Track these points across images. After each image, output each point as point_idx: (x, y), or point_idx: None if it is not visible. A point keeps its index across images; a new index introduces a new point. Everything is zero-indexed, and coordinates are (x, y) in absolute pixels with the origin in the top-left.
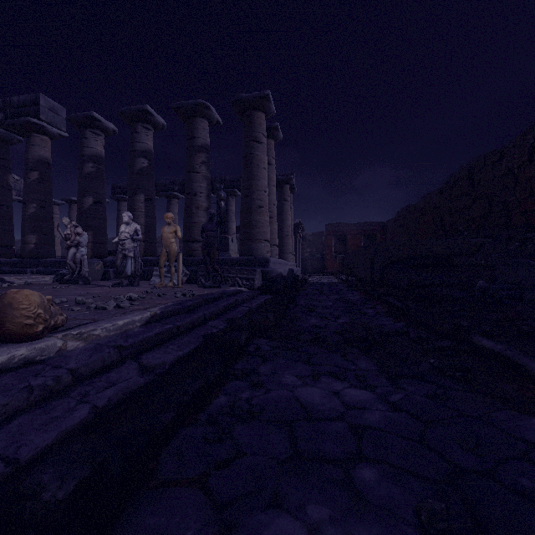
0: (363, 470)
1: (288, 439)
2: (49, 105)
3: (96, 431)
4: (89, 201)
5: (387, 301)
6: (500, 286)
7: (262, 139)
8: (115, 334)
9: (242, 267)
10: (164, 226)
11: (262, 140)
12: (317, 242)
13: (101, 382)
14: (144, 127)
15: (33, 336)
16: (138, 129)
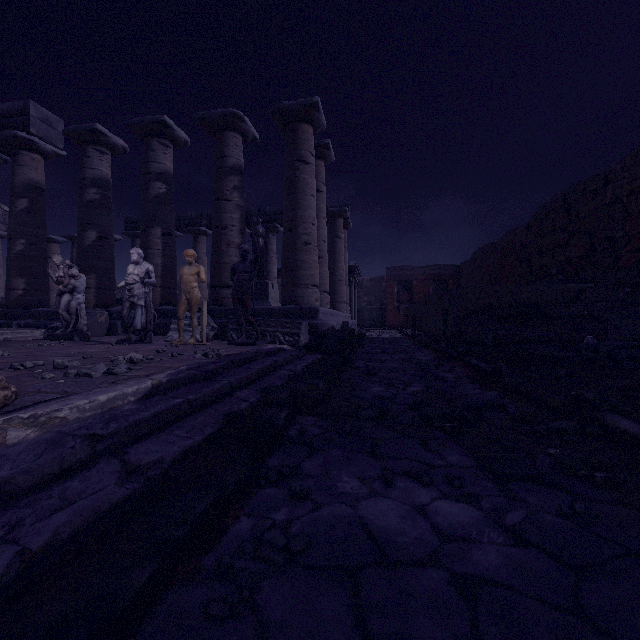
0: None
1: (352, 608)
2: (42, 116)
3: (2, 614)
4: (92, 236)
5: (469, 362)
6: (617, 343)
7: (309, 158)
8: (93, 416)
9: (285, 319)
10: (183, 267)
11: (310, 160)
12: (376, 290)
13: (50, 499)
14: (161, 143)
15: None
16: (153, 145)
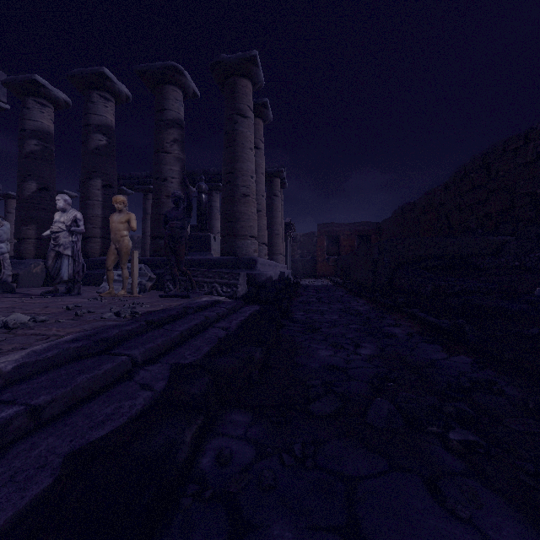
0: None
1: None
2: None
3: None
4: (32, 187)
5: (413, 315)
6: None
7: (247, 112)
8: None
9: (223, 270)
10: (113, 214)
11: (248, 114)
12: (308, 243)
13: None
14: (101, 96)
15: None
16: (93, 97)
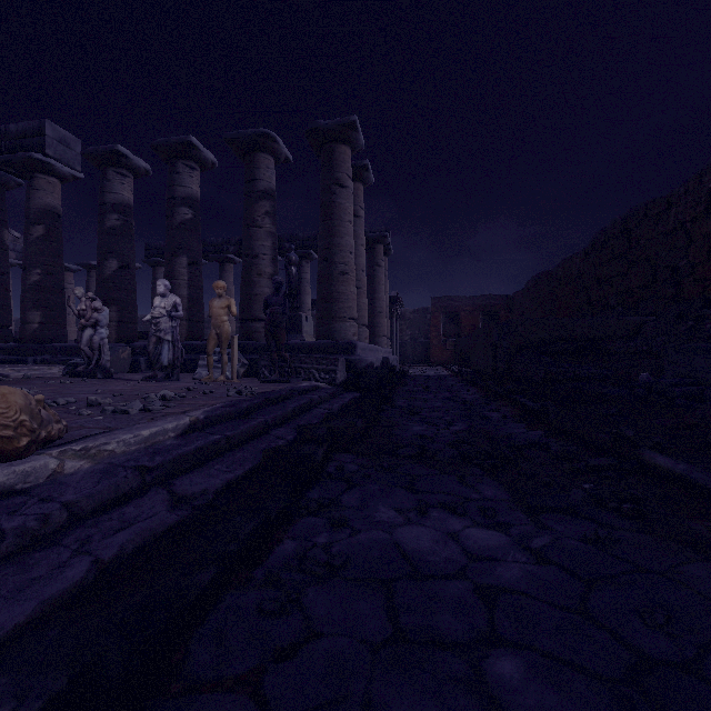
0: (499, 660)
1: (385, 609)
2: (59, 136)
3: (94, 602)
4: (113, 266)
5: (517, 401)
6: (671, 380)
7: (346, 181)
8: (138, 450)
9: (320, 355)
10: (213, 299)
11: (347, 184)
12: (420, 322)
13: (111, 521)
14: (187, 165)
15: (14, 454)
16: (179, 168)
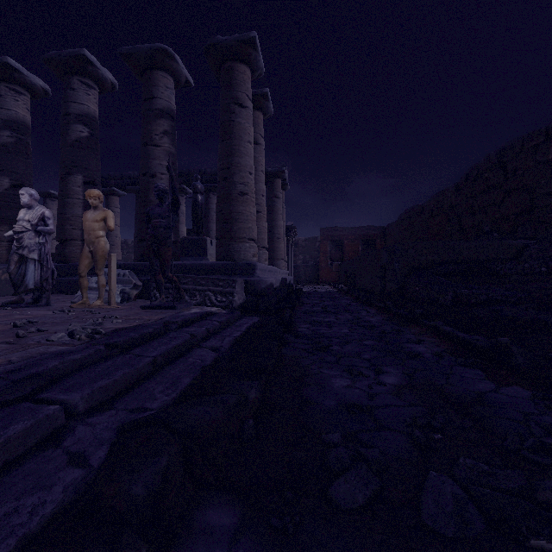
0: None
1: None
2: None
3: None
4: (4, 184)
5: (437, 328)
6: None
7: (246, 101)
8: None
9: (218, 276)
10: (86, 211)
11: (247, 104)
12: (310, 249)
13: None
14: (83, 83)
15: None
16: (73, 83)
